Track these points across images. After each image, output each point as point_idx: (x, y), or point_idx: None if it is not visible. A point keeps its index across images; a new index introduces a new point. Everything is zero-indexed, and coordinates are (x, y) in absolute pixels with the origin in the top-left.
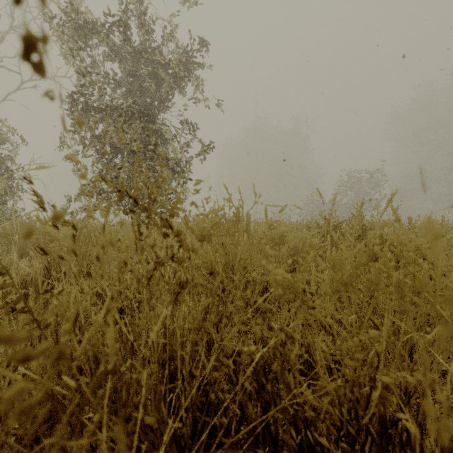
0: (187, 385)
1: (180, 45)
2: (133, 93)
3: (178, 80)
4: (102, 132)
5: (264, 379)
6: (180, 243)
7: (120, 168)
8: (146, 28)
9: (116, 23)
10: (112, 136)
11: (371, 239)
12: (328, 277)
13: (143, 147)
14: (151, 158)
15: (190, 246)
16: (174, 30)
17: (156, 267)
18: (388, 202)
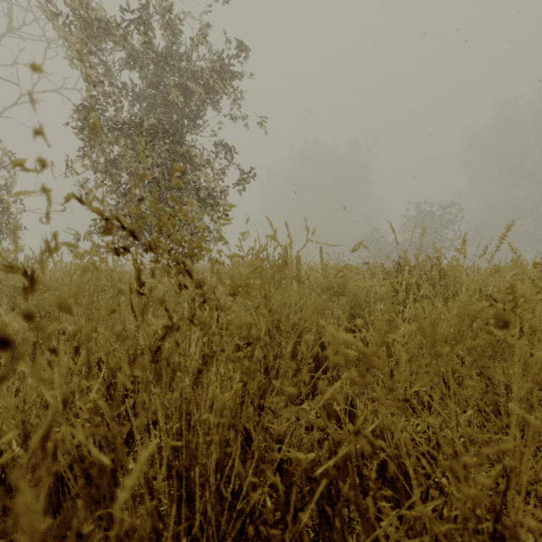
0: (211, 513)
1: (214, 50)
2: (156, 108)
3: (211, 92)
4: (118, 155)
5: (329, 509)
6: (203, 298)
7: (139, 199)
8: (171, 28)
9: (134, 21)
10: (130, 160)
11: (496, 293)
12: (415, 344)
13: (168, 174)
14: (177, 188)
15: (217, 302)
16: (206, 31)
17: (166, 333)
18: (501, 238)
